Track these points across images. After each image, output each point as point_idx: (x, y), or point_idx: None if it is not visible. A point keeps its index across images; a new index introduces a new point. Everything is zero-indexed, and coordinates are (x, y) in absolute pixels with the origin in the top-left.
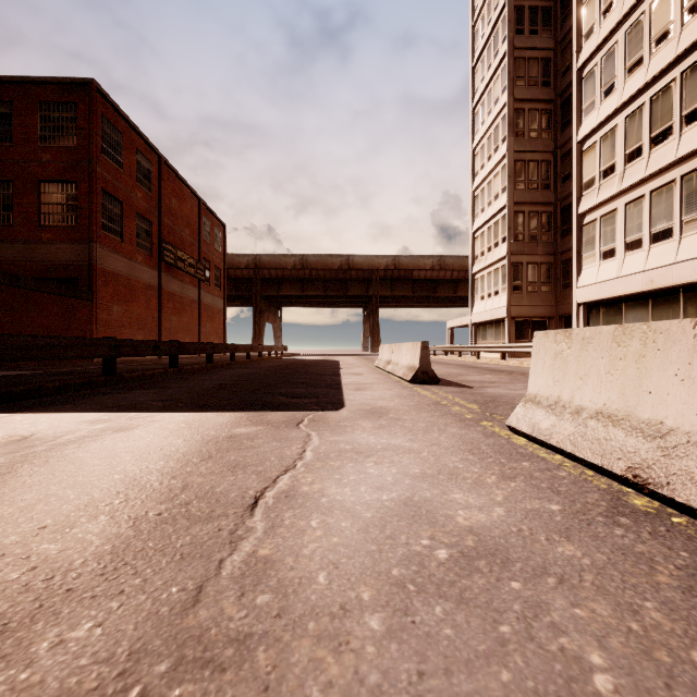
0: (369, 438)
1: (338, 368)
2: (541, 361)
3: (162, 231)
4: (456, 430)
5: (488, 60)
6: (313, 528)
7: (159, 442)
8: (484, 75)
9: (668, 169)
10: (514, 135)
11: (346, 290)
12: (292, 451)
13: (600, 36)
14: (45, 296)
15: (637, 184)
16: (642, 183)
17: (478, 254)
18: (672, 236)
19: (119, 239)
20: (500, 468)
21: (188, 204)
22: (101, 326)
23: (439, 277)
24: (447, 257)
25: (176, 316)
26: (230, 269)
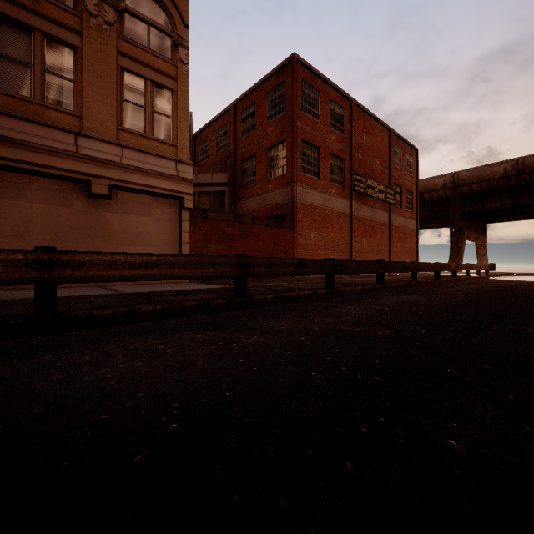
0: None
1: None
2: None
3: (353, 165)
4: None
5: None
6: None
7: None
8: None
9: None
10: None
11: None
12: None
13: None
14: (259, 228)
15: None
16: None
17: None
18: None
19: (316, 177)
20: None
21: (378, 136)
22: (301, 249)
23: None
24: None
25: (367, 238)
26: (425, 193)
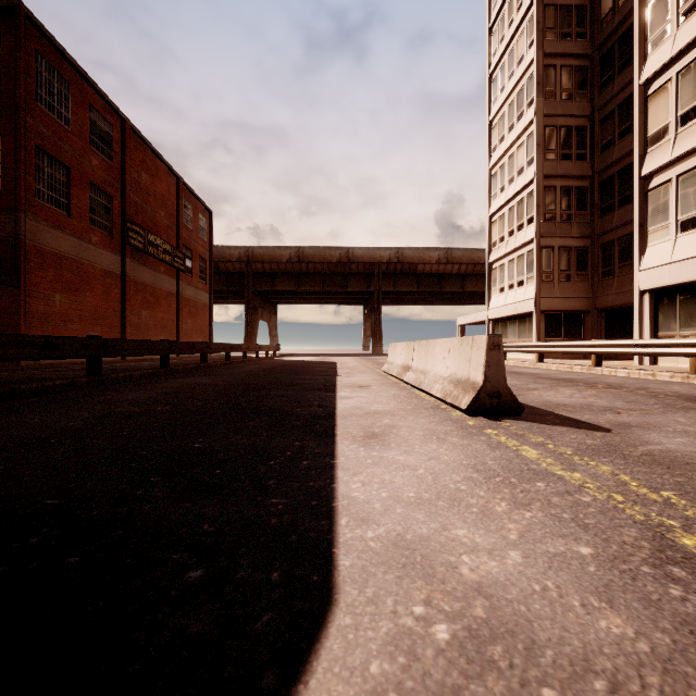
0: None
1: (334, 375)
2: None
3: (127, 208)
4: None
5: (509, 15)
6: None
7: None
8: (504, 34)
9: None
10: (544, 96)
11: (346, 285)
12: None
13: None
14: None
15: None
16: None
17: (496, 240)
18: None
19: (64, 212)
20: None
21: (164, 181)
22: (35, 319)
23: (446, 271)
24: (454, 249)
25: (148, 310)
26: (220, 262)
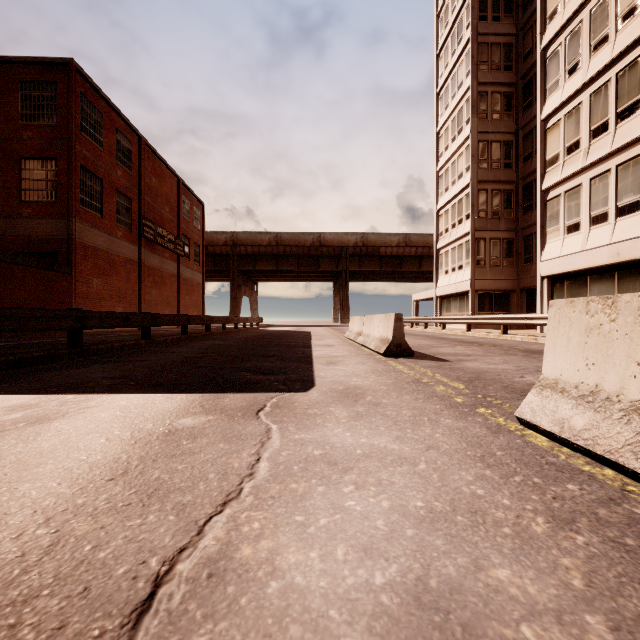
0: (345, 435)
1: (309, 339)
2: (564, 336)
3: (142, 208)
4: (452, 422)
5: (452, 46)
6: None
7: (71, 443)
8: (448, 61)
9: (635, 143)
10: (478, 117)
11: (318, 265)
12: (241, 460)
13: (564, 16)
14: (22, 269)
15: (603, 159)
16: (607, 158)
17: (443, 230)
18: (639, 209)
19: (99, 214)
20: (541, 498)
21: (168, 183)
22: (81, 298)
23: (404, 253)
24: (412, 235)
25: (156, 289)
26: (209, 246)
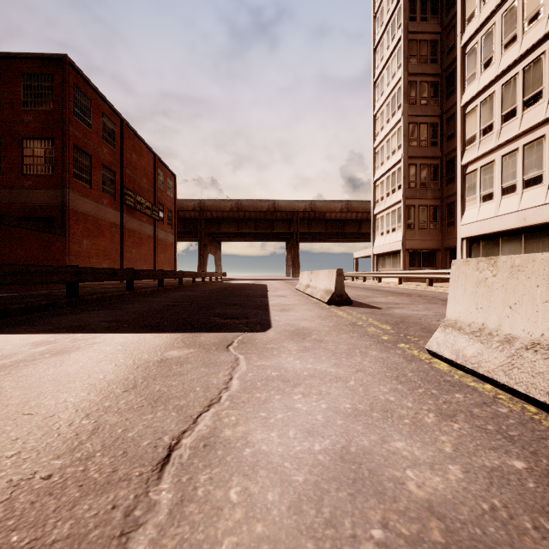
0: (295, 362)
1: (266, 291)
2: (461, 287)
3: (124, 180)
4: (377, 353)
5: (387, 42)
6: (231, 504)
7: (90, 368)
8: (383, 55)
9: (538, 126)
10: (408, 102)
11: (273, 228)
12: (219, 379)
13: (480, 19)
14: (25, 232)
15: (512, 140)
16: (516, 139)
17: (379, 198)
18: (542, 182)
19: (88, 185)
20: (434, 402)
21: (146, 158)
22: (73, 256)
23: (346, 217)
24: (353, 202)
25: (136, 248)
26: (180, 211)
